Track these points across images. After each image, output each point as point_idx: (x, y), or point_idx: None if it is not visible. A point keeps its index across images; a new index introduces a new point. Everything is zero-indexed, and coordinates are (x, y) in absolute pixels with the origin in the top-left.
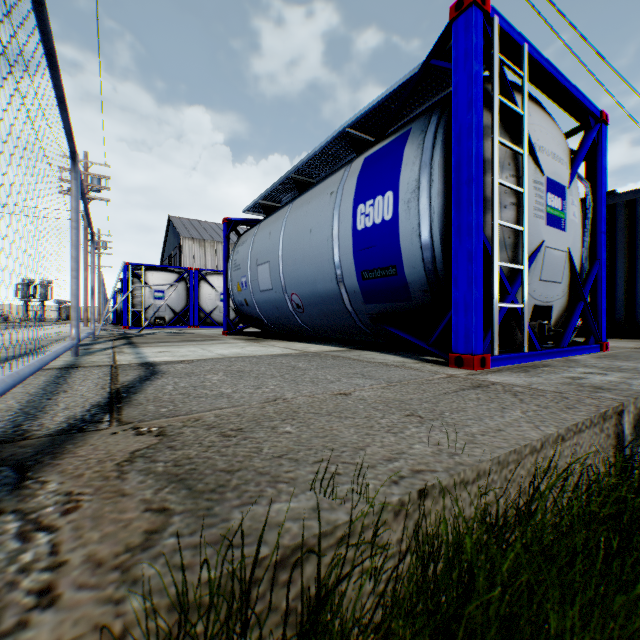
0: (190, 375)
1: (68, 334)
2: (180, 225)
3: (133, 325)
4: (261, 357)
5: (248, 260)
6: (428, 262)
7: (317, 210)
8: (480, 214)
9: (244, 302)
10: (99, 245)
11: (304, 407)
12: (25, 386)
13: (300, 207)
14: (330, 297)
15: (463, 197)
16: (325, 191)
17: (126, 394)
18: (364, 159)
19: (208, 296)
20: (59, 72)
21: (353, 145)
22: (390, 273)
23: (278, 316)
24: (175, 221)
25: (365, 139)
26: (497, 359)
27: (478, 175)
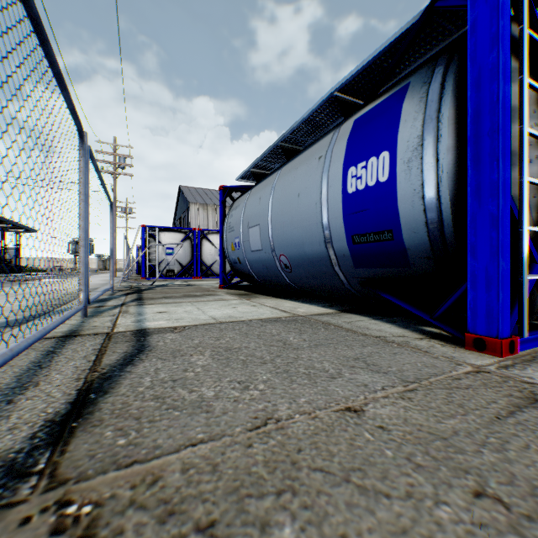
0: (175, 355)
1: (96, 286)
2: (188, 193)
3: (150, 275)
4: (251, 323)
5: (240, 223)
6: (433, 227)
7: (305, 175)
8: (506, 170)
9: (237, 260)
10: (126, 211)
11: (306, 447)
12: (6, 370)
13: (288, 173)
14: (318, 259)
15: (484, 151)
16: (313, 156)
17: (95, 394)
18: (354, 121)
19: (209, 252)
20: (49, 46)
21: (341, 109)
22: (385, 238)
23: (267, 274)
24: (184, 190)
25: (353, 102)
26: (524, 341)
27: (504, 124)
